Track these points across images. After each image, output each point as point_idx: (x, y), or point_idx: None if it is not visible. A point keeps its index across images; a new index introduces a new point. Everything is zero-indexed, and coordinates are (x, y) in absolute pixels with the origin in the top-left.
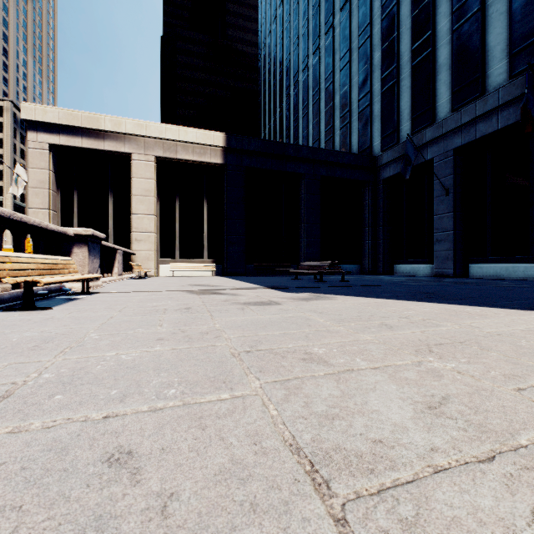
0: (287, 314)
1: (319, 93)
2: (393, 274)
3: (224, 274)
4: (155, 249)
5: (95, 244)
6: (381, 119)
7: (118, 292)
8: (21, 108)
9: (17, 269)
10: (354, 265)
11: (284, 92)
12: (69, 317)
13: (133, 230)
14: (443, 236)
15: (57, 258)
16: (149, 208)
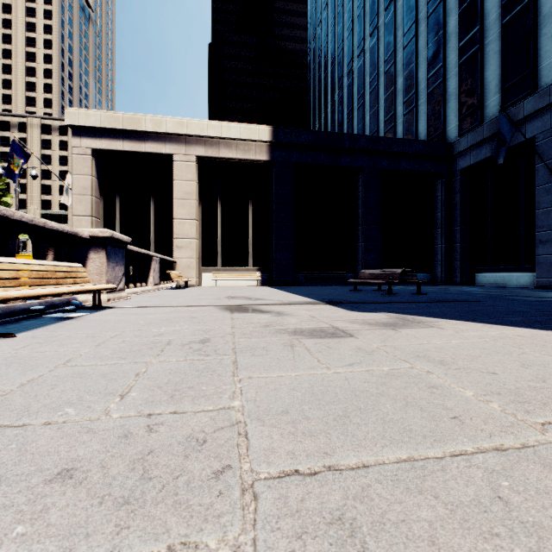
0: (378, 367)
1: (378, 78)
2: (474, 285)
3: (271, 284)
4: (197, 256)
5: (117, 248)
6: (458, 97)
7: (137, 307)
8: (65, 113)
9: (2, 278)
10: (422, 274)
11: (337, 84)
12: (6, 357)
13: (174, 236)
14: (550, 236)
15: (58, 264)
16: (190, 212)
